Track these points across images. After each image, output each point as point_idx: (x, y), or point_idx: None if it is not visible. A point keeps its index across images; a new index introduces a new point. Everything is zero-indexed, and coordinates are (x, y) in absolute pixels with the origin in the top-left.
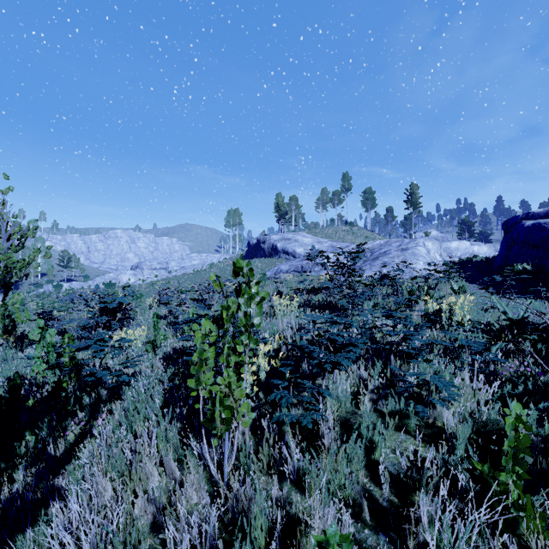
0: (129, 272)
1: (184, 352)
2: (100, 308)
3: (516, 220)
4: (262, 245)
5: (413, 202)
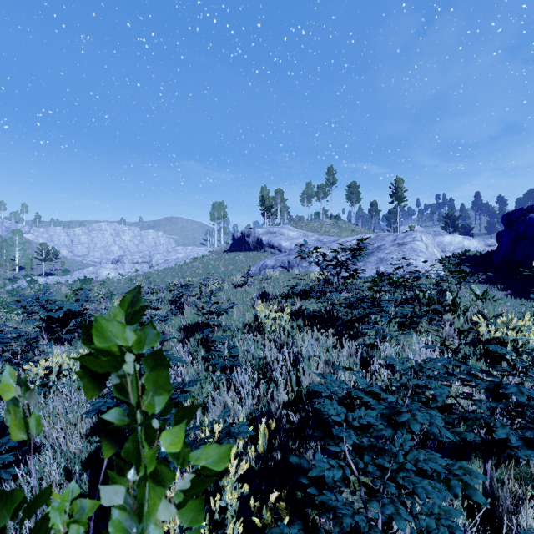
0: (109, 266)
1: None
2: (47, 315)
3: (521, 213)
4: (247, 239)
5: (398, 195)
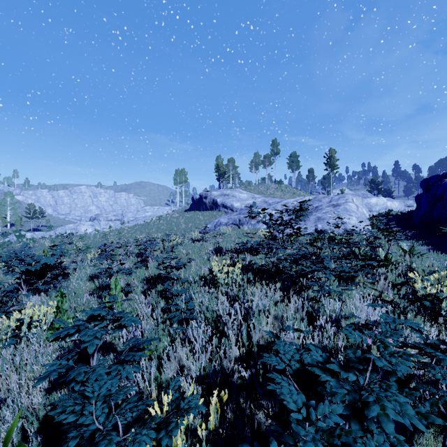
0: (87, 223)
1: None
2: (27, 268)
3: (437, 179)
4: (204, 200)
5: (331, 164)
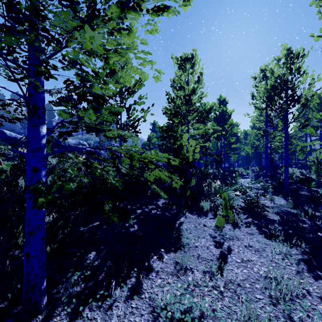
0: None
1: None
2: None
3: None
4: None
5: None
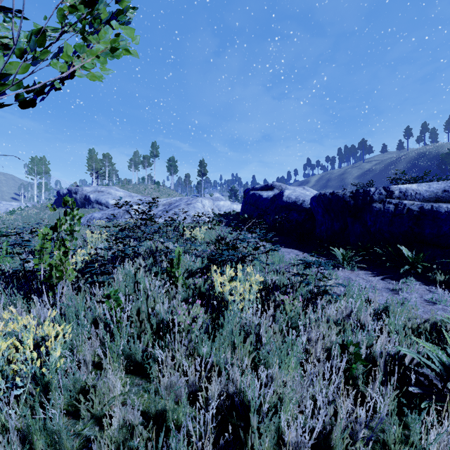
0: None
1: (3, 273)
2: None
3: (249, 190)
4: (74, 195)
5: (202, 172)
